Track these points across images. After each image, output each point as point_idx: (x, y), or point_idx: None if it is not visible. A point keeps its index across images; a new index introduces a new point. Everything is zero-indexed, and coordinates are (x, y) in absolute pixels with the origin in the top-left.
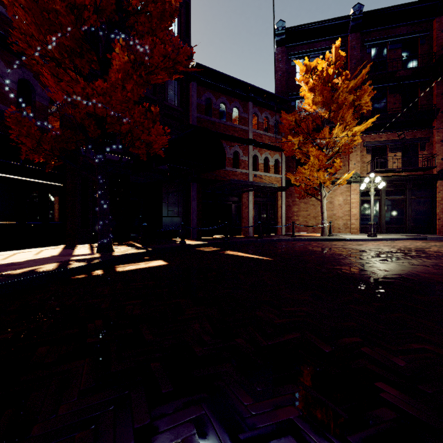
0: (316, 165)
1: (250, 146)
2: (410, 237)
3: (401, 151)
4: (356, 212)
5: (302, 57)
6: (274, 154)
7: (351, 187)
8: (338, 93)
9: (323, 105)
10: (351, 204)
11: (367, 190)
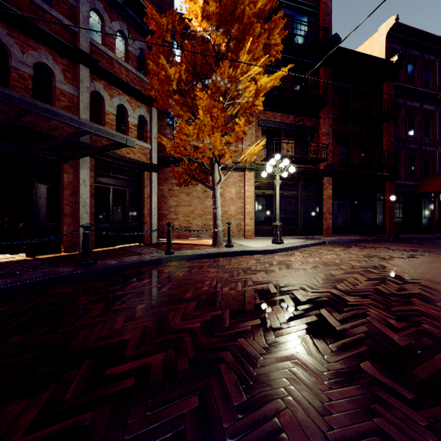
0: (208, 125)
1: (83, 67)
2: (315, 242)
3: (294, 138)
4: (251, 210)
5: None
6: (138, 106)
7: (245, 175)
8: (242, 8)
9: (220, 22)
10: (245, 198)
11: (262, 182)
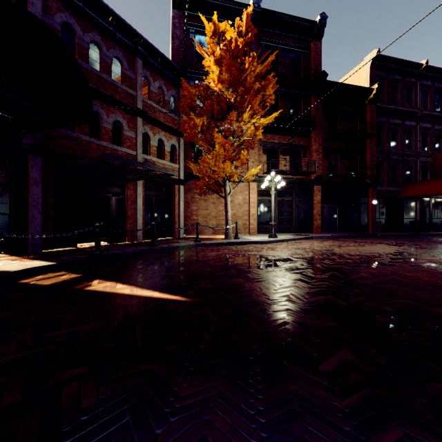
0: (222, 155)
1: (138, 119)
2: (302, 237)
3: (289, 155)
4: (254, 212)
5: (202, 32)
6: (170, 138)
7: (250, 185)
8: (245, 75)
9: (230, 85)
10: (250, 203)
11: (264, 190)
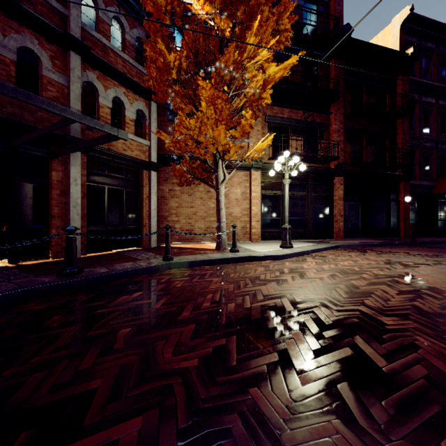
0: (211, 119)
1: (73, 54)
2: (327, 246)
3: (303, 135)
4: (257, 211)
5: None
6: (135, 99)
7: (251, 175)
8: None
9: (224, 5)
10: (251, 199)
11: (269, 182)
